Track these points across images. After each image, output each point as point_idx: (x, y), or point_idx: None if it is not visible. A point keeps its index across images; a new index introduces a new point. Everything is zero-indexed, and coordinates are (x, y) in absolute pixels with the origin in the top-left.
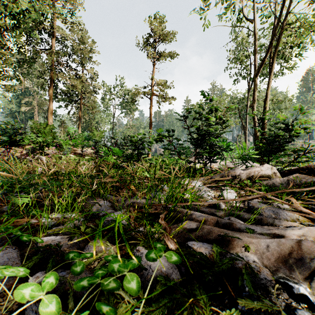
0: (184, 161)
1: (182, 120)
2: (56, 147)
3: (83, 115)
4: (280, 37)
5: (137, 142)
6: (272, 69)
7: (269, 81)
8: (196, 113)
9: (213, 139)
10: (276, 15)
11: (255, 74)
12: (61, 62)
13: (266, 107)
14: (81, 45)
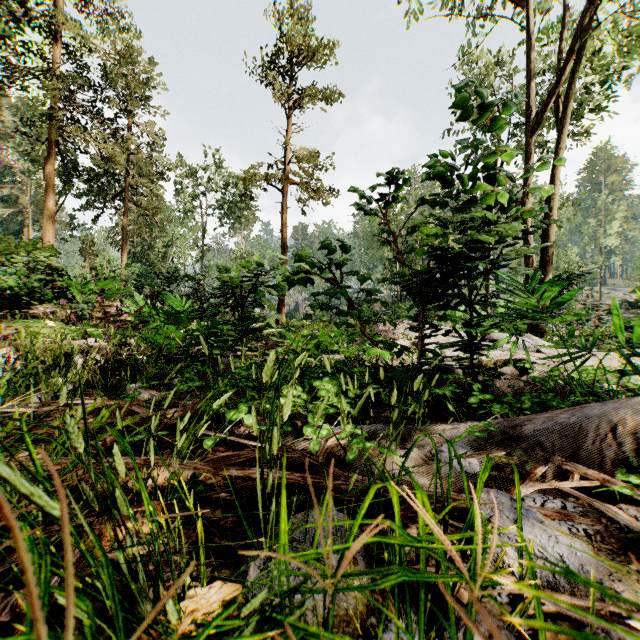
0: (387, 350)
1: (376, 213)
2: (59, 298)
3: (138, 230)
4: (583, 47)
5: (237, 287)
6: (566, 120)
7: (560, 149)
8: (434, 179)
9: (477, 276)
10: (567, 3)
11: (529, 129)
12: (76, 102)
13: (552, 207)
14: (125, 63)
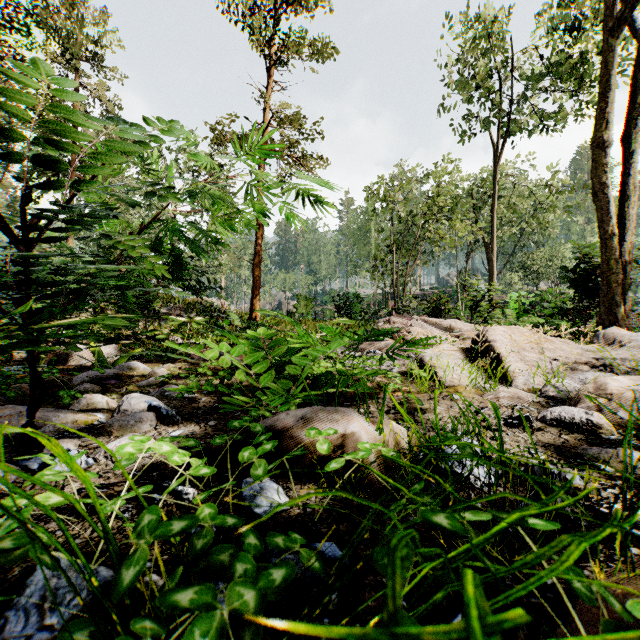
0: None
1: None
2: None
3: None
4: None
5: None
6: None
7: None
8: None
9: None
10: None
11: (611, 26)
12: None
13: (635, 149)
14: None
